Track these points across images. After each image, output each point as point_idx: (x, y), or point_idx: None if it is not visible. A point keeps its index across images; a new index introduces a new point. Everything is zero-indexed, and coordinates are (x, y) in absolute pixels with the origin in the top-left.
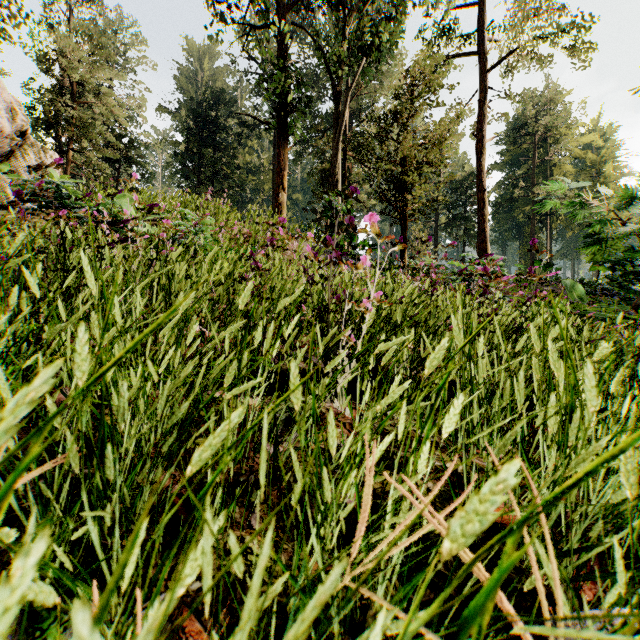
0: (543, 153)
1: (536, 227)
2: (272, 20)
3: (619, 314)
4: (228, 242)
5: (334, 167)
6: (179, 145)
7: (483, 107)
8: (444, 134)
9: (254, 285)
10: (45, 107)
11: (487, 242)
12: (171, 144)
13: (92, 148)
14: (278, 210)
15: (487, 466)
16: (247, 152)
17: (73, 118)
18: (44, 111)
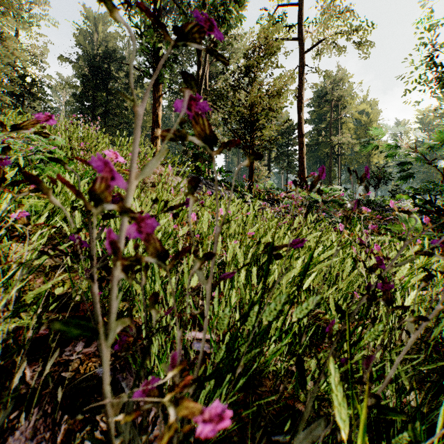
0: (336, 114)
1: (332, 162)
2: None
3: None
4: None
5: None
6: (78, 88)
7: (302, 77)
8: (281, 88)
9: None
10: None
11: (305, 172)
12: (71, 87)
13: None
14: (154, 141)
15: None
16: None
17: None
18: None
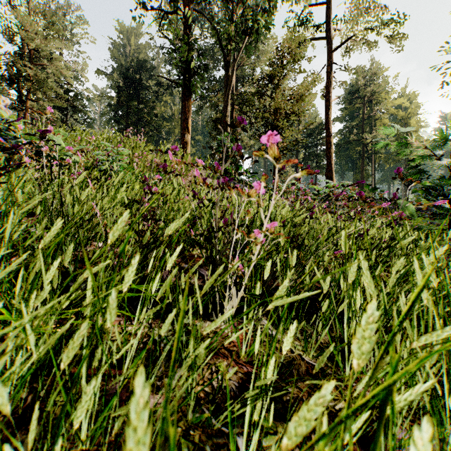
0: (369, 110)
1: (365, 162)
2: (180, 8)
3: (450, 229)
4: (142, 169)
5: (225, 116)
6: (112, 99)
7: (330, 76)
8: (304, 93)
9: (150, 207)
10: (8, 67)
11: (333, 171)
12: (106, 98)
13: (47, 99)
14: (184, 146)
15: (403, 441)
16: (163, 105)
17: (30, 76)
18: (7, 69)
